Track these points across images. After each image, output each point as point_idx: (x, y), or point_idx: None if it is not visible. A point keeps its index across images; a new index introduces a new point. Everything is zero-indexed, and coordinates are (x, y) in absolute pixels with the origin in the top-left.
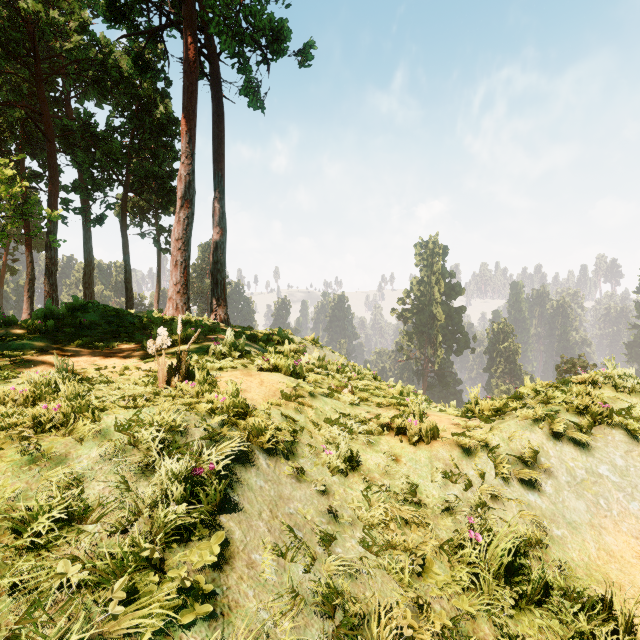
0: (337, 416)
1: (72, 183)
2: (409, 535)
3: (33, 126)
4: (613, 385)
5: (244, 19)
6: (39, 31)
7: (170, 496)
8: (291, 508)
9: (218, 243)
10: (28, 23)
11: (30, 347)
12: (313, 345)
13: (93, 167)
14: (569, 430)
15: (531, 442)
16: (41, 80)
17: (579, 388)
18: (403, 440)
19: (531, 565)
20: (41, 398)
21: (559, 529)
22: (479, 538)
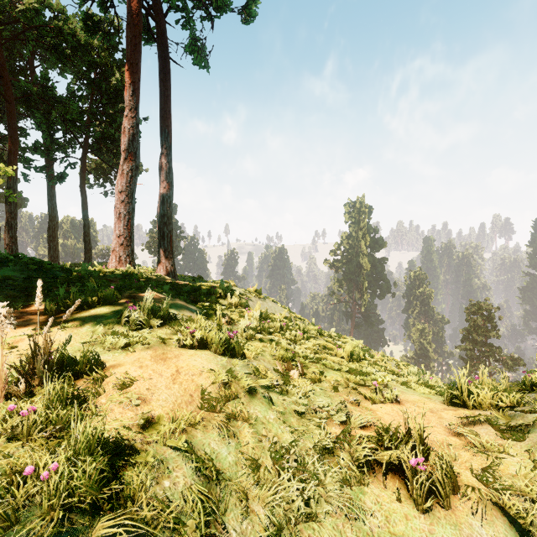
0: (287, 434)
1: (34, 144)
2: None
3: None
4: None
5: None
6: None
7: None
8: None
9: (165, 197)
10: None
11: None
12: (256, 297)
13: (50, 127)
14: None
15: None
16: (0, 44)
17: None
18: (400, 491)
19: None
20: None
21: None
22: None
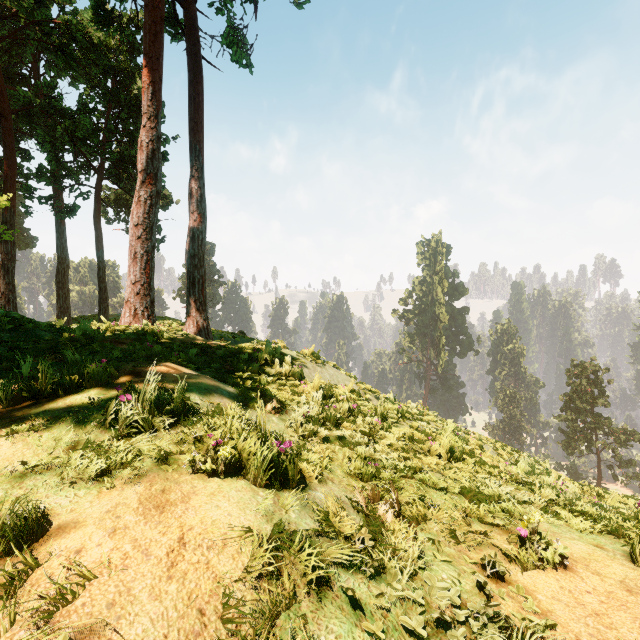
0: None
1: (37, 168)
2: None
3: None
4: None
5: None
6: None
7: None
8: None
9: (195, 233)
10: None
11: None
12: (313, 362)
13: (56, 147)
14: None
15: None
16: None
17: None
18: None
19: None
20: None
21: None
22: None
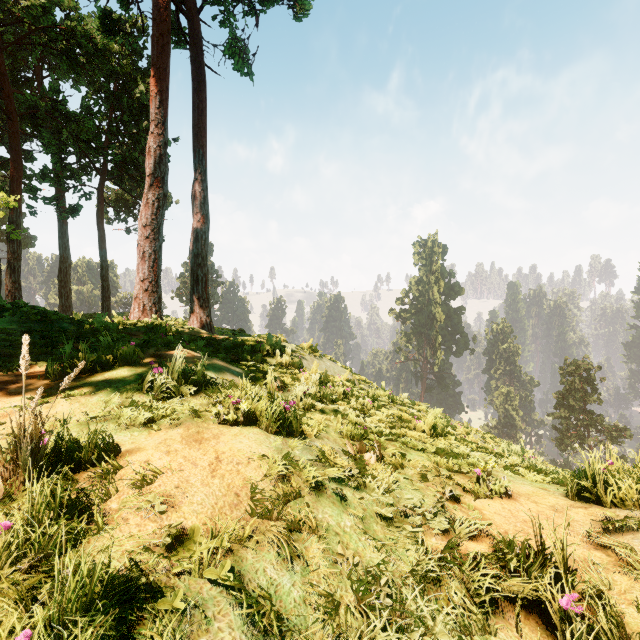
0: (372, 551)
1: (42, 170)
2: None
3: None
4: None
5: None
6: None
7: None
8: None
9: (199, 233)
10: None
11: None
12: (311, 354)
13: (61, 149)
14: None
15: None
16: (0, 49)
17: None
18: None
19: None
20: None
21: None
22: None
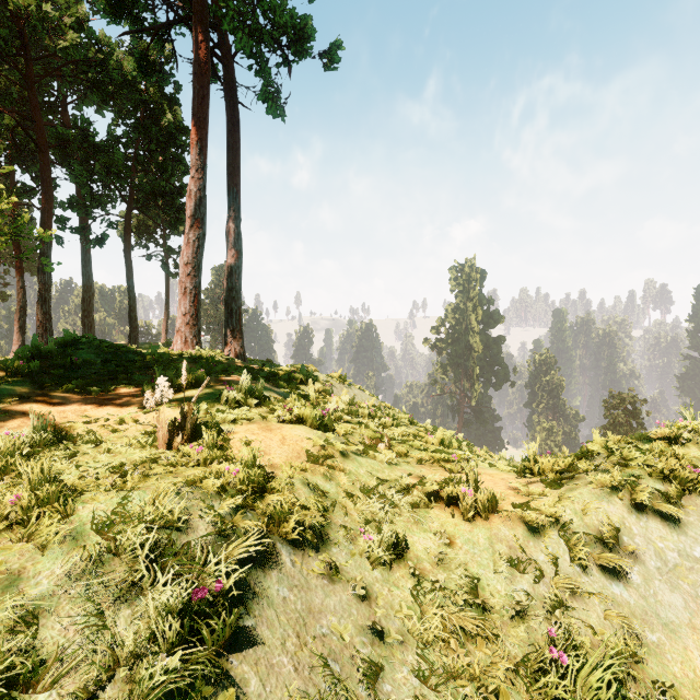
0: (374, 482)
1: (69, 199)
2: (474, 653)
3: (24, 135)
4: (698, 441)
5: (262, 14)
6: (30, 27)
7: (159, 639)
8: (324, 626)
9: (233, 268)
10: (18, 18)
11: (8, 393)
12: (340, 383)
13: (92, 181)
14: (655, 501)
15: (610, 516)
16: (33, 83)
17: (660, 446)
18: (455, 513)
19: (628, 689)
20: (6, 471)
21: (654, 633)
22: (564, 659)
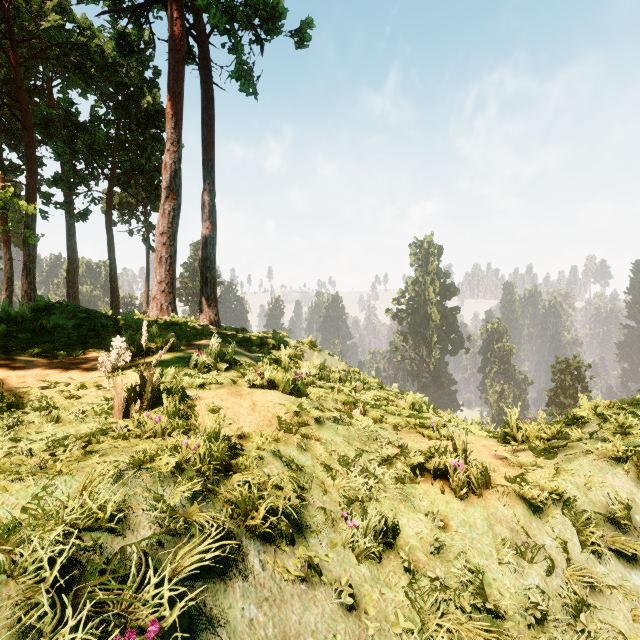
0: (353, 452)
1: (53, 176)
2: None
3: (11, 115)
4: None
5: None
6: (14, 9)
7: None
8: None
9: (208, 239)
10: (3, 2)
11: None
12: (311, 349)
13: (74, 158)
14: None
15: (617, 491)
16: (18, 64)
17: None
18: (444, 488)
19: None
20: None
21: None
22: None
